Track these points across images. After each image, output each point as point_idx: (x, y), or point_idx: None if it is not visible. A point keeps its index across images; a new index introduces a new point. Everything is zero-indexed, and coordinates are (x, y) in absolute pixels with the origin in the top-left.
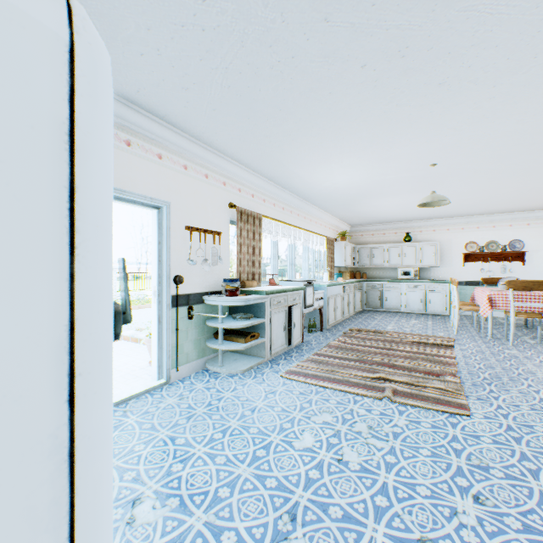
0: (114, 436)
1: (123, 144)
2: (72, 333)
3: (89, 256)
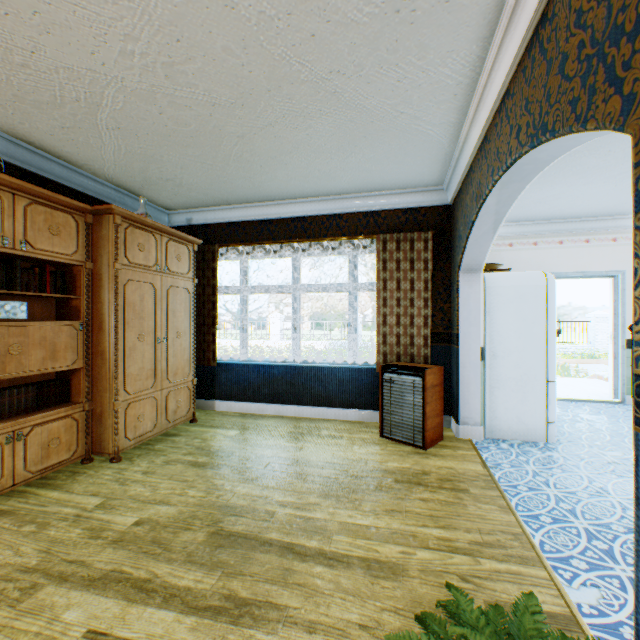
0: (572, 408)
1: (582, 243)
2: (546, 332)
3: (549, 319)
